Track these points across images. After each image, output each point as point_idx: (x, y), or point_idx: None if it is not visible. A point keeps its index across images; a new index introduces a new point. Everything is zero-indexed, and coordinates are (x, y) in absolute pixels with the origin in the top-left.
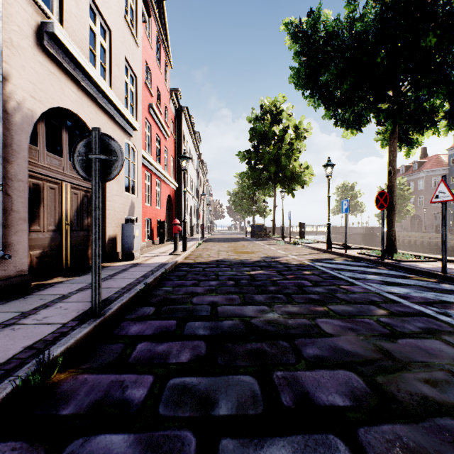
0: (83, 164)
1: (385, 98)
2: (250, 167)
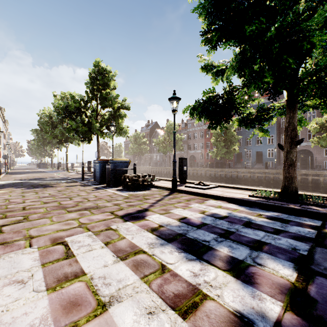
0: (4, 157)
1: (62, 139)
2: (38, 137)
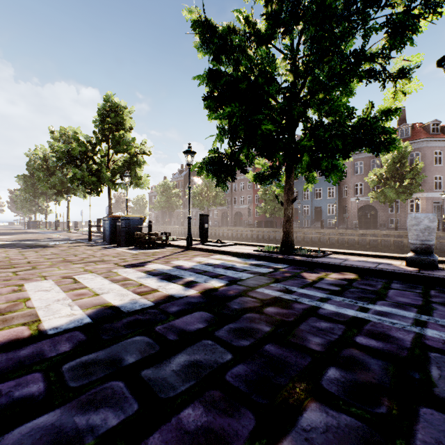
0: None
1: (62, 190)
2: (27, 186)
